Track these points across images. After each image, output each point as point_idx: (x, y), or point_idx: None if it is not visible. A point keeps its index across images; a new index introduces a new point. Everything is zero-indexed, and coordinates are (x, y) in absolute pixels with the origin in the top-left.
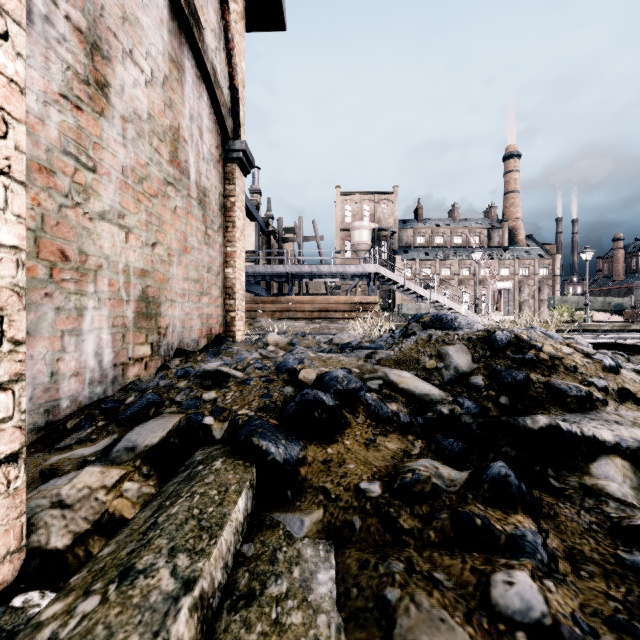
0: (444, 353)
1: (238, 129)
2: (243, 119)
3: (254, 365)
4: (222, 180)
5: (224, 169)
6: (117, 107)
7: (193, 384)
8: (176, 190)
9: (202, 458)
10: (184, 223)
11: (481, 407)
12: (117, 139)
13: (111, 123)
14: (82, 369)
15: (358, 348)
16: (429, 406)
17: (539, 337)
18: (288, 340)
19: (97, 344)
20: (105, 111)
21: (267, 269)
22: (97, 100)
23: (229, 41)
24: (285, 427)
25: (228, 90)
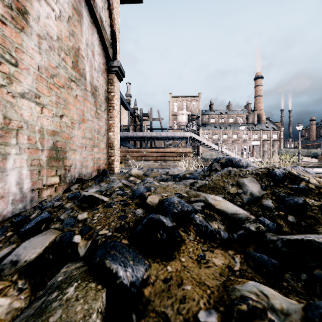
0: (241, 183)
1: (116, 55)
2: (119, 50)
3: (117, 192)
4: (106, 83)
5: (108, 77)
6: (34, 28)
7: (75, 205)
8: (77, 85)
9: (62, 279)
10: (82, 105)
11: (276, 224)
12: (34, 48)
13: (29, 37)
14: (6, 194)
15: (183, 177)
16: (238, 223)
17: (302, 173)
18: (143, 172)
19: (18, 177)
20: (25, 29)
21: (134, 134)
22: (18, 21)
23: (110, 4)
24: (134, 246)
25: (110, 32)
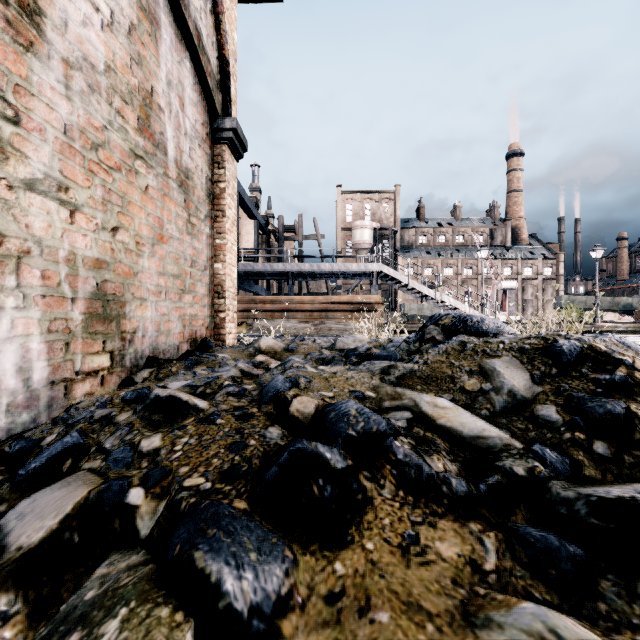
0: (489, 369)
1: (228, 106)
2: (235, 96)
3: (227, 389)
4: (210, 163)
5: (212, 151)
6: (56, 46)
7: (138, 418)
8: (148, 166)
9: (94, 597)
10: (159, 207)
11: (570, 461)
12: (56, 87)
13: (46, 64)
14: None
15: (366, 355)
16: (487, 457)
17: (618, 347)
18: (284, 345)
19: (21, 356)
20: (35, 46)
21: (266, 268)
22: (21, 28)
23: (217, 3)
24: (261, 515)
25: (217, 60)
